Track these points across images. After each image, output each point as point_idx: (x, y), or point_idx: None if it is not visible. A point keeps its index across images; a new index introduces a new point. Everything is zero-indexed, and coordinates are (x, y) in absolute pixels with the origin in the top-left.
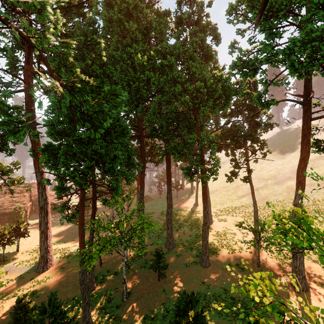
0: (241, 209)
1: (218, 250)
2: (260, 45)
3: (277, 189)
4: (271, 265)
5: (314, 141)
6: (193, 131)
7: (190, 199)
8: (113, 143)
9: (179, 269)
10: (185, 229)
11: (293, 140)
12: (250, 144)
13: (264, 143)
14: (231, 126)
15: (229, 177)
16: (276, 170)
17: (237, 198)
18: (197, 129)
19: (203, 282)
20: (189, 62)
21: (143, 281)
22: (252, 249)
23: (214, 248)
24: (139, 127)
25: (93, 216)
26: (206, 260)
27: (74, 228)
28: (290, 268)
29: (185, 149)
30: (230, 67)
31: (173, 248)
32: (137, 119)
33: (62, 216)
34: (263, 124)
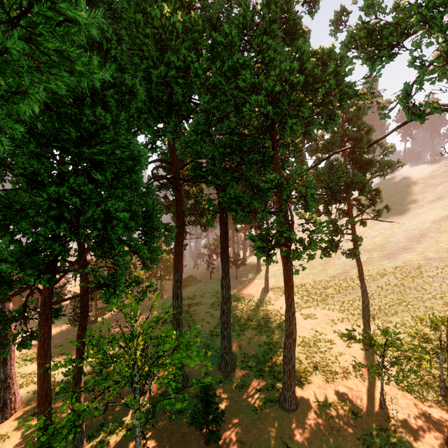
0: (336, 298)
1: (309, 374)
2: (392, 11)
3: (388, 265)
4: (402, 403)
5: (433, 194)
6: (268, 170)
7: (256, 280)
8: (114, 187)
9: (244, 416)
10: (250, 334)
11: (402, 193)
12: (358, 195)
13: (378, 193)
14: (325, 167)
15: (324, 249)
16: (383, 237)
17: (327, 280)
18: (276, 167)
19: (288, 445)
20: (263, 38)
21: (178, 445)
22: (365, 371)
23: (302, 370)
24: (174, 164)
25: (82, 328)
26: (291, 399)
27: (72, 329)
28: (437, 410)
29: (255, 201)
30: (341, 44)
31: (233, 371)
32: (169, 149)
33: (3, 339)
34: (378, 163)
